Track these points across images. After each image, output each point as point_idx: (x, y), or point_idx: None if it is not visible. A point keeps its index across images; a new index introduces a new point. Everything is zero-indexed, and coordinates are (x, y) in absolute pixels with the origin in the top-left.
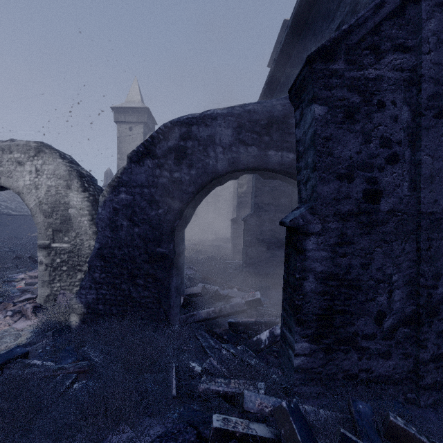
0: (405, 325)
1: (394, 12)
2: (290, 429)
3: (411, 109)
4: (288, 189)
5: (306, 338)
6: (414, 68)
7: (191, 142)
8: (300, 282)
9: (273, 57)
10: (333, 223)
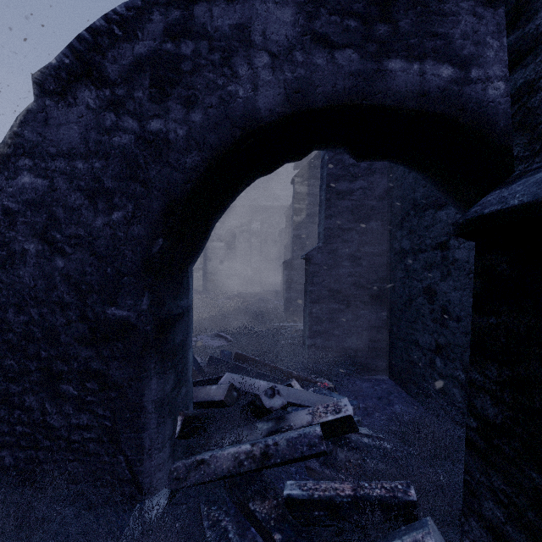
0: None
1: None
2: None
3: None
4: (383, 204)
5: None
6: None
7: (192, 43)
8: None
9: None
10: None
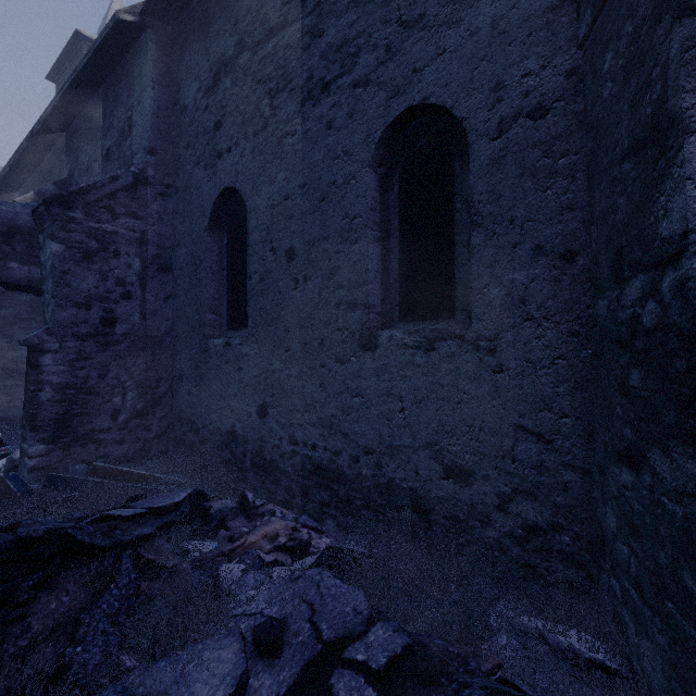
0: (137, 417)
1: (129, 187)
2: (6, 486)
3: (142, 261)
4: None
5: (42, 441)
6: (144, 232)
7: None
8: (36, 393)
9: (58, 69)
10: (72, 342)
